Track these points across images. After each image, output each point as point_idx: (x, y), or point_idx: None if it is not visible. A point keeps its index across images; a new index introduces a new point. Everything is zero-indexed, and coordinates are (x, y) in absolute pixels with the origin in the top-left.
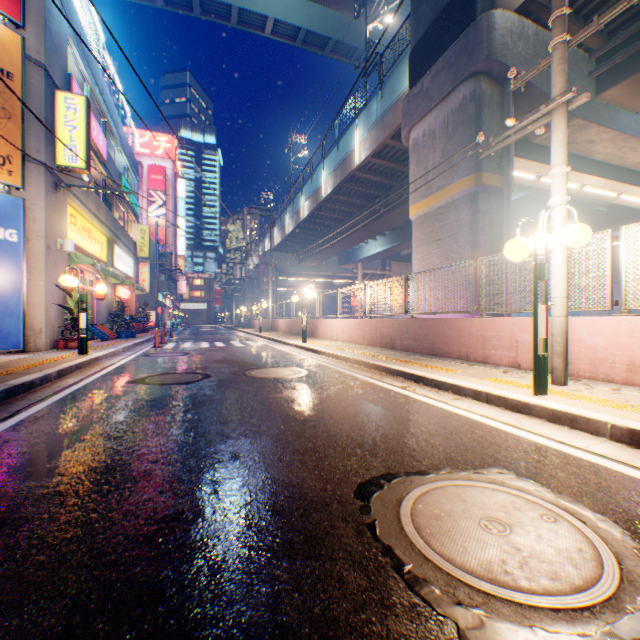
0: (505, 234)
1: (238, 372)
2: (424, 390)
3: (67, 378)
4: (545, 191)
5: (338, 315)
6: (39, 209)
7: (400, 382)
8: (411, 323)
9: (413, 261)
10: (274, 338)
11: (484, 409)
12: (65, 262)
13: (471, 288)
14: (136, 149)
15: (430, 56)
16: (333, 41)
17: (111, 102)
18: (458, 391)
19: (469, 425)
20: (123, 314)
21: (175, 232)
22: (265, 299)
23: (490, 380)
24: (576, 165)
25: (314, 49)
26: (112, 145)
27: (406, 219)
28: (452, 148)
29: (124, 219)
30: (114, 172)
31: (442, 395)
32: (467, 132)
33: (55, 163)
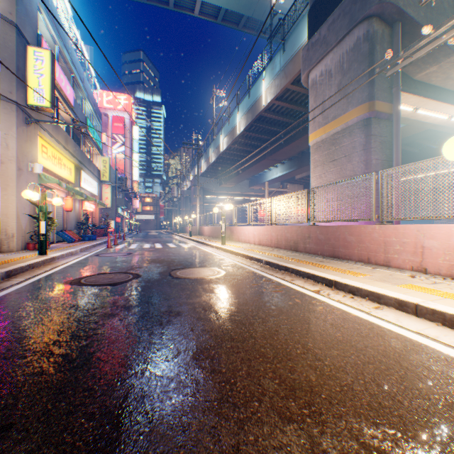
0: (395, 153)
1: (165, 272)
2: (338, 295)
3: (15, 278)
4: (416, 123)
5: (250, 223)
6: (11, 138)
7: (311, 285)
8: (313, 229)
9: (311, 179)
10: (200, 241)
11: (417, 324)
12: (36, 181)
13: (373, 198)
14: (104, 105)
15: (327, 9)
16: (245, 18)
17: (78, 63)
18: (377, 299)
19: (415, 351)
20: (87, 222)
21: (131, 164)
22: (195, 211)
23: (408, 287)
24: (448, 98)
25: (231, 25)
26: (80, 96)
27: (301, 150)
28: (347, 82)
29: (90, 152)
30: (80, 116)
31: (360, 302)
32: (361, 67)
33: (26, 103)
